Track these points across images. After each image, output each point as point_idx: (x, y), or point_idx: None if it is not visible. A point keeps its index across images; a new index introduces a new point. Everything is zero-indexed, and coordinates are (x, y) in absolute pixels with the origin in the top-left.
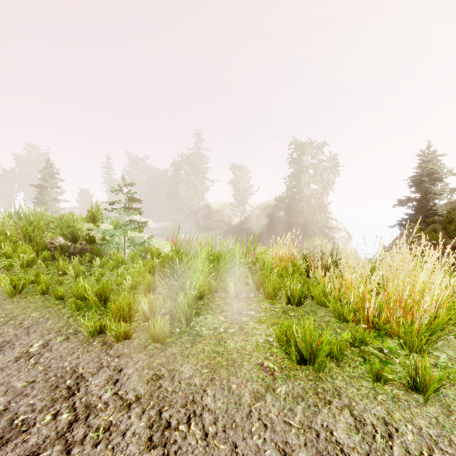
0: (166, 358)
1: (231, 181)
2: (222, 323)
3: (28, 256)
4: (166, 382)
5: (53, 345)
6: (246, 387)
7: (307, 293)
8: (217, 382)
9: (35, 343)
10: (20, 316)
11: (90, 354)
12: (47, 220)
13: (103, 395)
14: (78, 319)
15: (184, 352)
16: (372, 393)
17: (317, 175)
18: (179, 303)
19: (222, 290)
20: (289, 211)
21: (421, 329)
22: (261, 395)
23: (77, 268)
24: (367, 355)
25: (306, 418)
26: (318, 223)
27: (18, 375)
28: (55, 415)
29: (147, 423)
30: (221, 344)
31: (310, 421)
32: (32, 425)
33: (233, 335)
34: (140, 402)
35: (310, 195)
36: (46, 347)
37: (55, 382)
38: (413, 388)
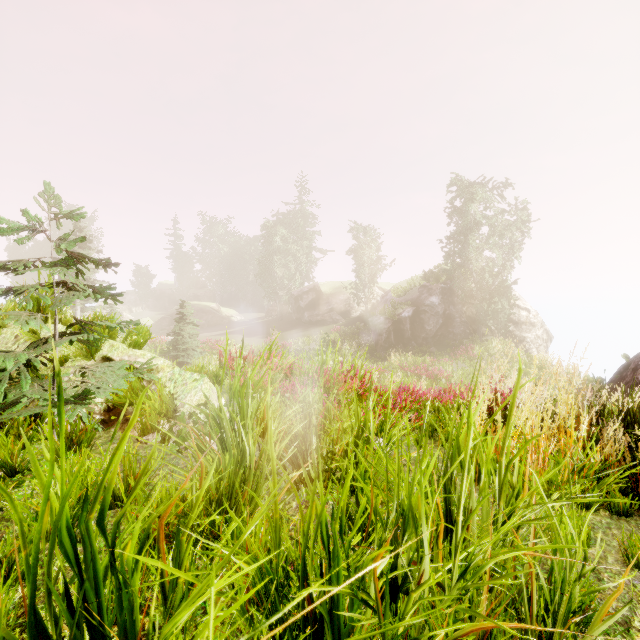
0: None
1: (351, 250)
2: None
3: None
4: None
5: None
6: None
7: None
8: None
9: None
10: None
11: None
12: None
13: None
14: None
15: None
16: None
17: (495, 235)
18: None
19: None
20: (447, 296)
21: None
22: None
23: None
24: None
25: None
26: (496, 315)
27: None
28: None
29: None
30: None
31: None
32: None
33: None
34: None
35: (483, 269)
36: None
37: None
38: None
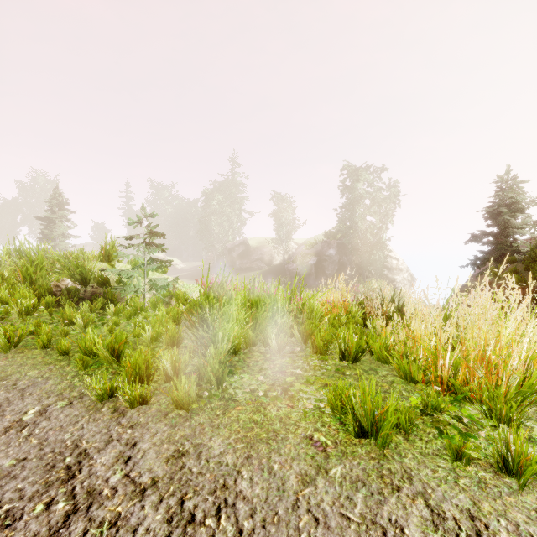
0: (191, 429)
1: (272, 213)
2: (262, 384)
3: (27, 302)
4: (190, 461)
5: (52, 412)
6: (291, 468)
7: (365, 346)
8: (255, 461)
9: (30, 410)
10: (14, 375)
11: (97, 424)
12: (52, 259)
13: (111, 477)
14: (84, 379)
15: (214, 421)
16: (452, 476)
17: (374, 206)
18: (208, 360)
19: (262, 343)
20: (341, 249)
21: (509, 393)
22: (311, 479)
23: (86, 317)
24: (442, 426)
25: (368, 510)
26: (375, 262)
27: (6, 450)
28: (48, 504)
29: (165, 516)
30: (260, 411)
31: (374, 514)
32: (18, 518)
33: (275, 400)
34: (156, 488)
35: (366, 230)
36: (44, 414)
37: (52, 460)
38: (504, 470)
